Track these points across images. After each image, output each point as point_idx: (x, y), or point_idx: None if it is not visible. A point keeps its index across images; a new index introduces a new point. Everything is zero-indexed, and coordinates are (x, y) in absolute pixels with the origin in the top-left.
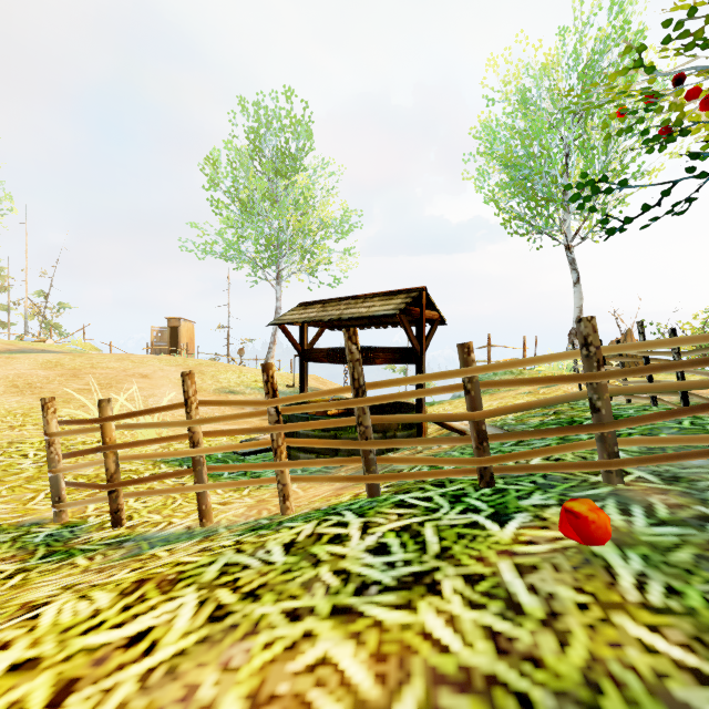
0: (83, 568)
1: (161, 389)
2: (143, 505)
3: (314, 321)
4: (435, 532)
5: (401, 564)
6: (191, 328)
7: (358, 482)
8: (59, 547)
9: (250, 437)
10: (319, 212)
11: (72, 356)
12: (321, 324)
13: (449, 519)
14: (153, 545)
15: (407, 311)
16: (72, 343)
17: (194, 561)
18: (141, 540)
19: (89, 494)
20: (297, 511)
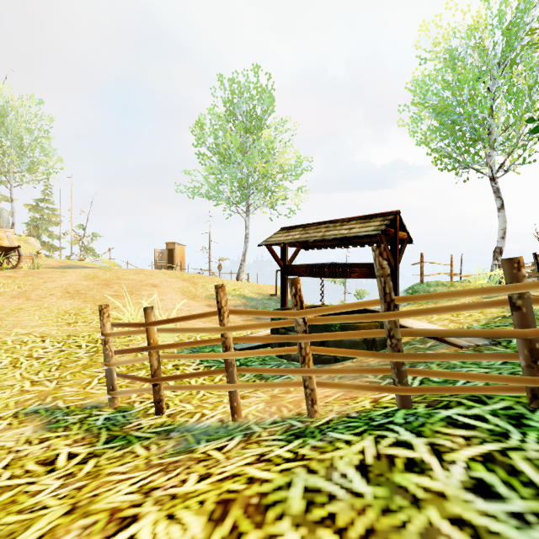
0: (145, 460)
1: (167, 295)
2: (174, 394)
3: (299, 242)
4: (535, 469)
5: (534, 519)
6: (182, 250)
7: (389, 392)
8: (117, 432)
9: (240, 335)
10: (279, 159)
11: (104, 270)
12: (298, 244)
13: (534, 449)
14: (197, 438)
15: (385, 232)
16: (102, 262)
17: (267, 479)
18: (184, 431)
19: (130, 381)
20: (322, 413)
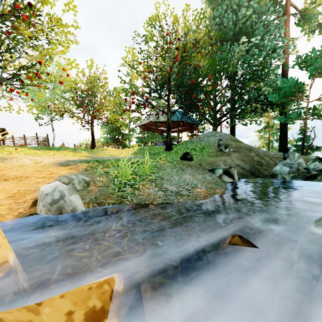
0: None
1: None
2: None
3: None
4: None
5: None
6: None
7: None
8: None
9: None
10: None
11: None
12: None
13: None
14: None
15: (1, 132)
16: None
17: None
18: None
19: None
20: None
